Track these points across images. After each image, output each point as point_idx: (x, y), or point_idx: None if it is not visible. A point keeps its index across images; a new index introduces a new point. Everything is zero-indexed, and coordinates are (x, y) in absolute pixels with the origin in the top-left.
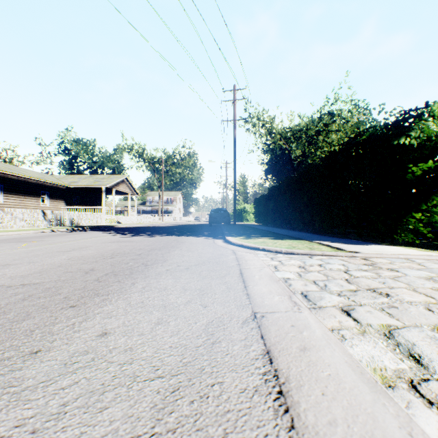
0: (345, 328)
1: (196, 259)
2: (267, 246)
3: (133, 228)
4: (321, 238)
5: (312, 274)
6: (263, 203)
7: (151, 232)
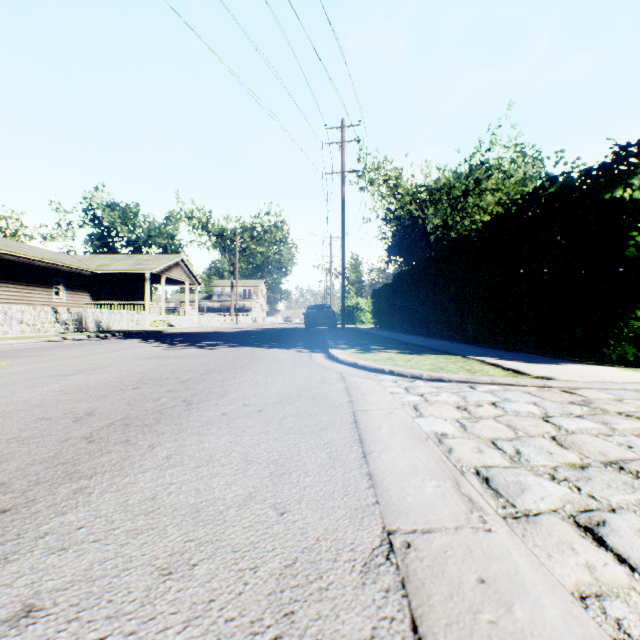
0: (611, 593)
1: (278, 390)
2: (397, 366)
3: (190, 335)
4: (481, 352)
5: (485, 425)
6: (385, 297)
7: (215, 341)
